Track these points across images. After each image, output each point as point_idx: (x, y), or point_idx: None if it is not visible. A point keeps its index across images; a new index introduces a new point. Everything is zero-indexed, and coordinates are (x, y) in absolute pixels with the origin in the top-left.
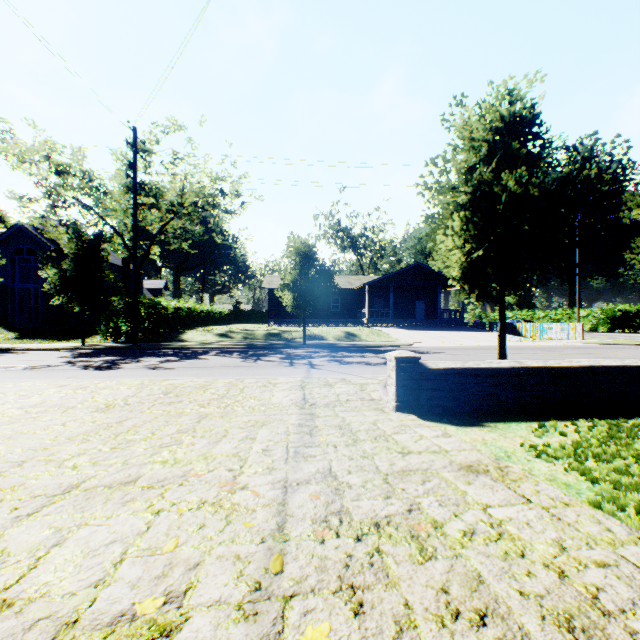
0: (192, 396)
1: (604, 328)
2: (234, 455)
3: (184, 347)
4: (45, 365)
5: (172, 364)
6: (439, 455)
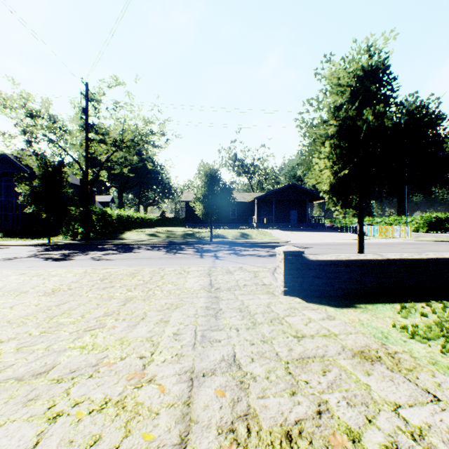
0: (122, 282)
1: (423, 230)
2: (147, 340)
3: (123, 243)
4: (16, 257)
5: (112, 256)
6: (330, 339)
